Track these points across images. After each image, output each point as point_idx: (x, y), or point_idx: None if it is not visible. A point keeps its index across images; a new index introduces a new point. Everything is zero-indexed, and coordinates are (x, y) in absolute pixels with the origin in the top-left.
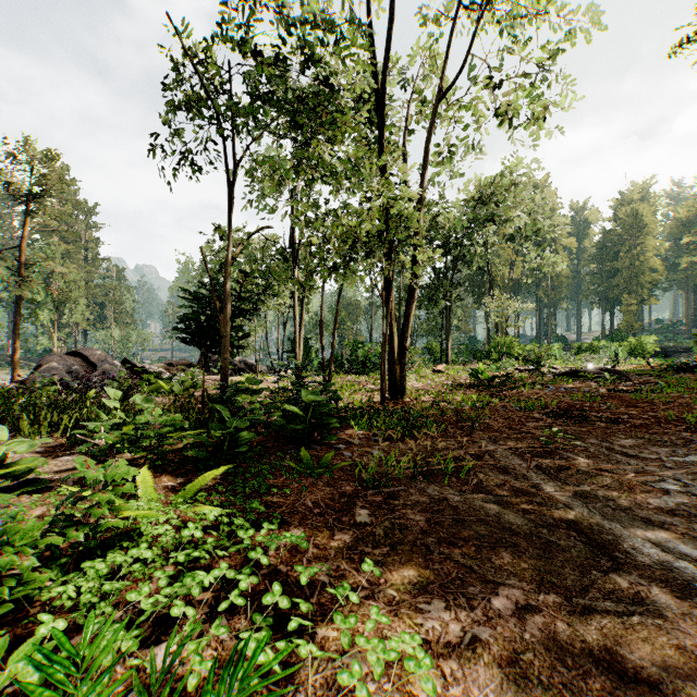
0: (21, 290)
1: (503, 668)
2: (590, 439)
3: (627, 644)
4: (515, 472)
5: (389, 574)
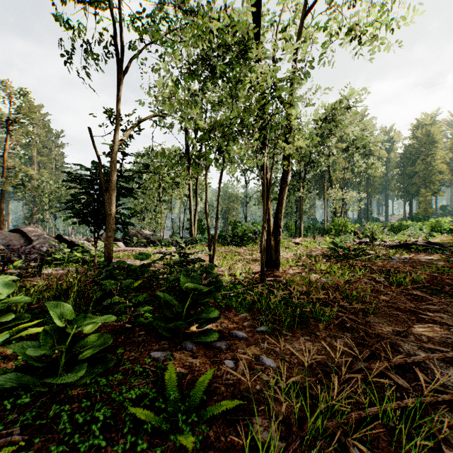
0: (3, 186)
1: None
2: None
3: None
4: None
5: None
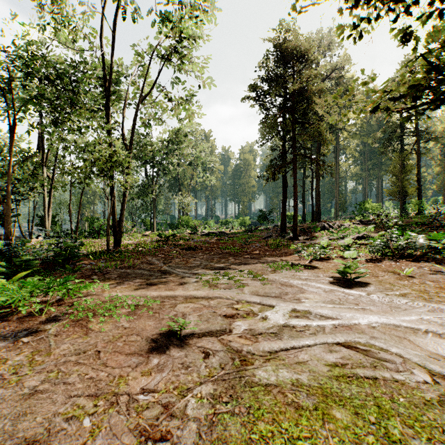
0: None
1: (127, 288)
2: (189, 254)
3: (156, 282)
4: (155, 264)
5: (102, 284)
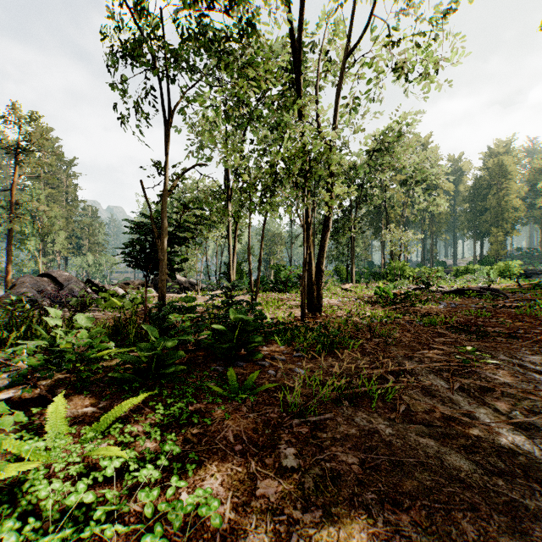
0: (12, 224)
1: None
2: (499, 355)
3: None
4: (440, 394)
5: None
